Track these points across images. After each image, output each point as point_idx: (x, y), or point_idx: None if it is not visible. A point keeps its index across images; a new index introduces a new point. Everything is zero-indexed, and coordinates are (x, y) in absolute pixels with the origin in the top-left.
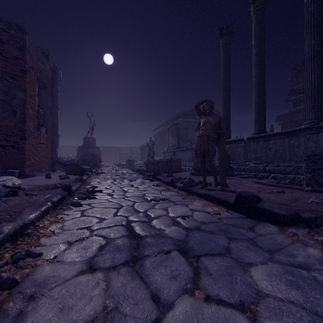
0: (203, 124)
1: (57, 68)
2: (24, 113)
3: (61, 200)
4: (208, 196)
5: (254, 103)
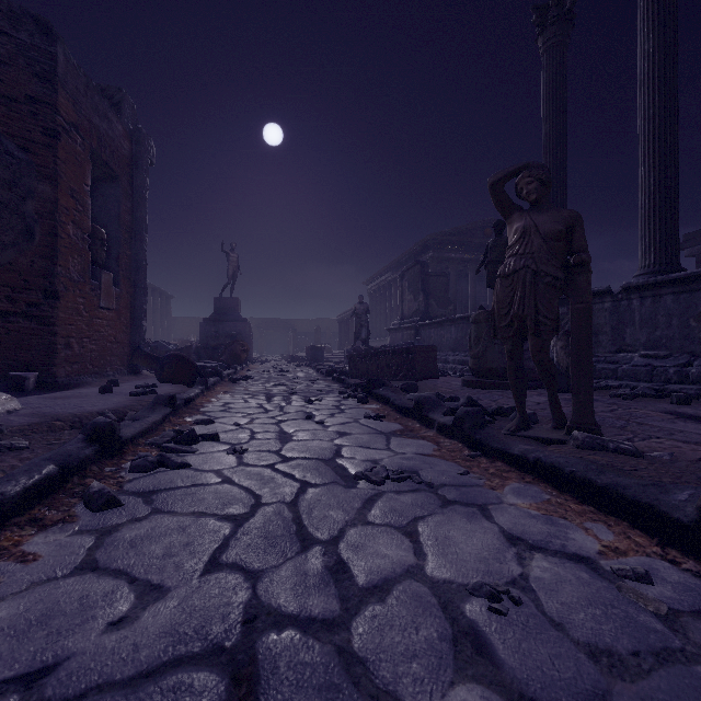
0: (519, 238)
1: (142, 135)
2: (53, 235)
3: (56, 480)
4: (552, 470)
5: (644, 190)
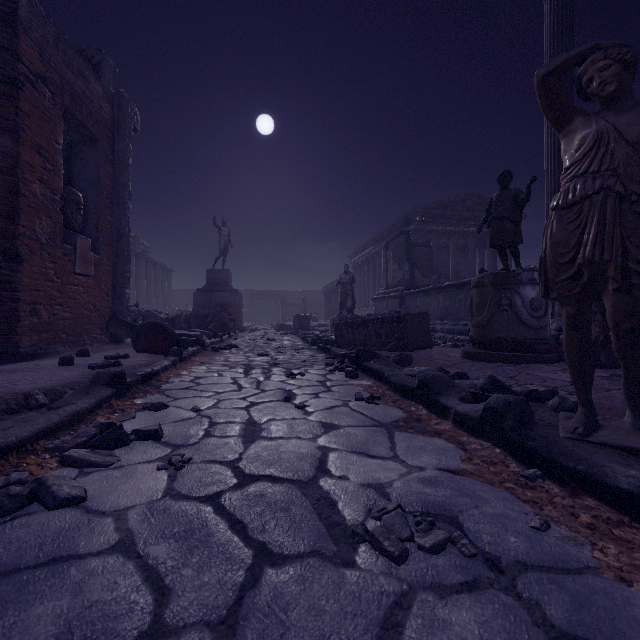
0: (589, 150)
1: (124, 99)
2: (15, 192)
3: None
4: None
5: None
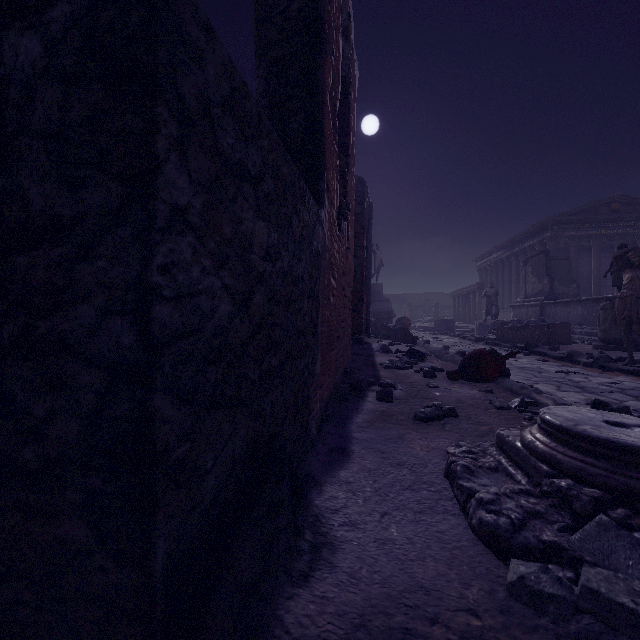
0: (628, 282)
1: (372, 205)
2: (362, 273)
3: None
4: (639, 372)
5: None
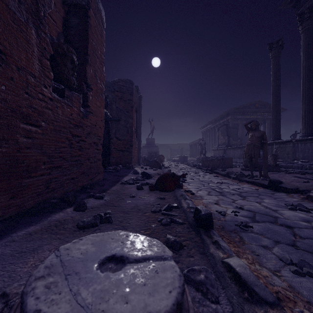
0: (250, 137)
1: (141, 97)
2: (132, 131)
3: None
4: (253, 182)
5: (302, 109)
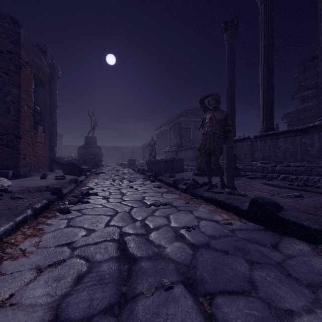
0: (209, 120)
1: (55, 65)
2: (19, 111)
3: (47, 205)
4: (215, 200)
5: (261, 99)
